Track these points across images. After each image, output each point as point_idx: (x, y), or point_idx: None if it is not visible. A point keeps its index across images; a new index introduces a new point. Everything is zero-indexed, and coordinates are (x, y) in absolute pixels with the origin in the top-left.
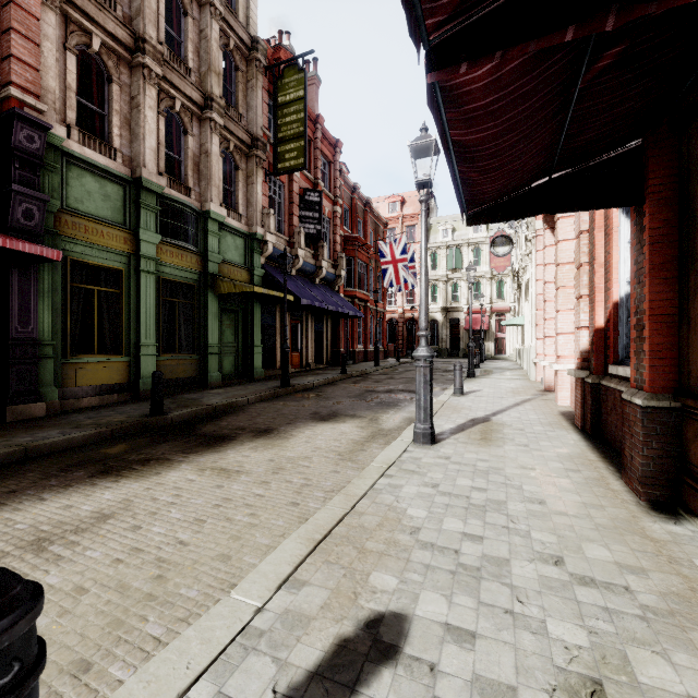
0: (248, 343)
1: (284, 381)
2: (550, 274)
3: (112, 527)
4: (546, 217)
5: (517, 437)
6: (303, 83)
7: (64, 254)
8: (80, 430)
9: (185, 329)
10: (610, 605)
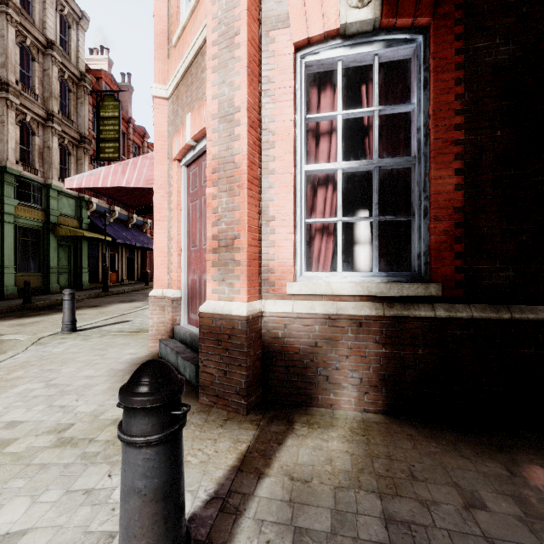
0: (78, 266)
1: (104, 288)
2: None
3: (43, 322)
4: None
5: None
6: (118, 108)
7: None
8: None
9: (33, 257)
10: None
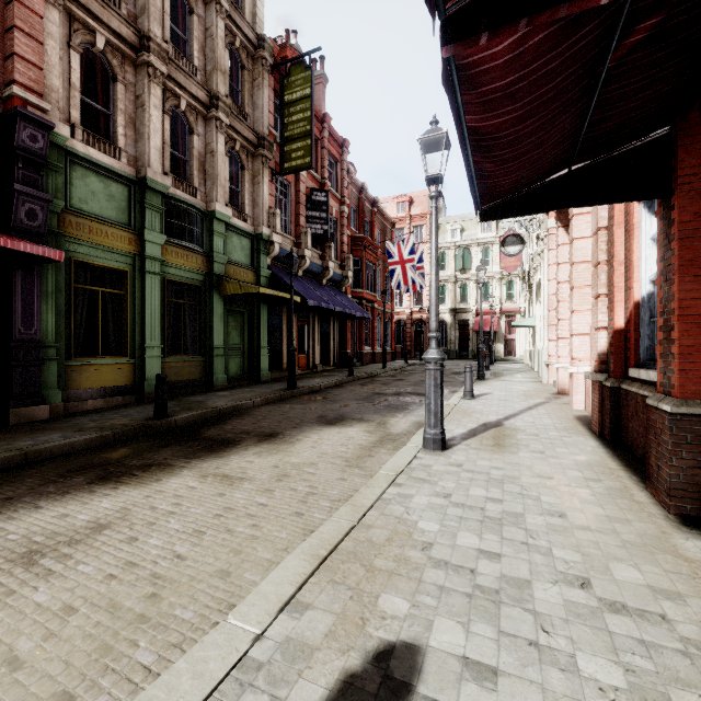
0: (254, 344)
1: (290, 383)
2: (563, 273)
3: (108, 538)
4: (560, 215)
5: (532, 443)
6: (310, 81)
7: (68, 255)
8: (82, 433)
9: (191, 331)
10: (646, 637)
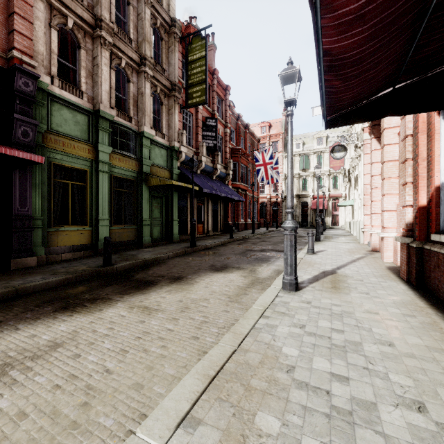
0: (169, 218)
1: (192, 243)
2: (375, 169)
3: (59, 355)
4: (373, 130)
5: (359, 287)
6: (205, 47)
7: (49, 160)
8: (55, 276)
9: (128, 209)
10: None
